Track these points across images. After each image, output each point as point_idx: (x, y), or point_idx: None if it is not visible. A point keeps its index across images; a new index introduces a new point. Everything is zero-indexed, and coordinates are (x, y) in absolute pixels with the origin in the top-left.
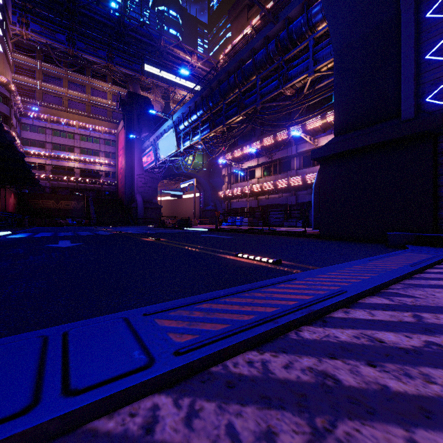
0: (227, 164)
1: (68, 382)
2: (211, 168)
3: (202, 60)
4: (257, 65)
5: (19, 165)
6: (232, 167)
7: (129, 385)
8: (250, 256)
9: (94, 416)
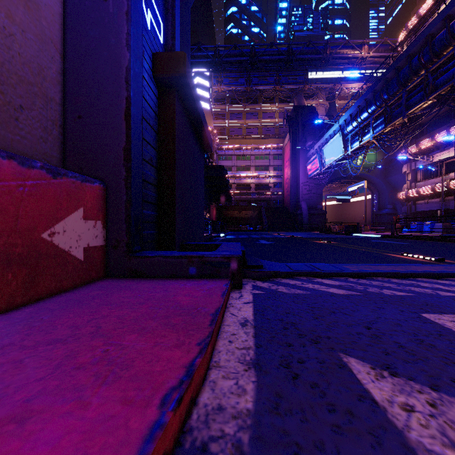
0: (410, 158)
1: (320, 270)
2: (388, 164)
3: (375, 47)
4: (454, 33)
5: (224, 188)
6: (417, 162)
7: (338, 272)
8: (415, 255)
9: (330, 276)
